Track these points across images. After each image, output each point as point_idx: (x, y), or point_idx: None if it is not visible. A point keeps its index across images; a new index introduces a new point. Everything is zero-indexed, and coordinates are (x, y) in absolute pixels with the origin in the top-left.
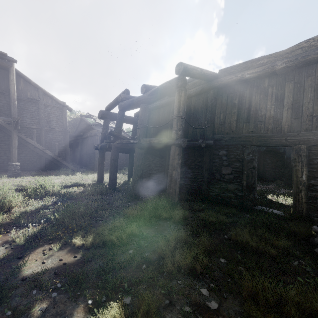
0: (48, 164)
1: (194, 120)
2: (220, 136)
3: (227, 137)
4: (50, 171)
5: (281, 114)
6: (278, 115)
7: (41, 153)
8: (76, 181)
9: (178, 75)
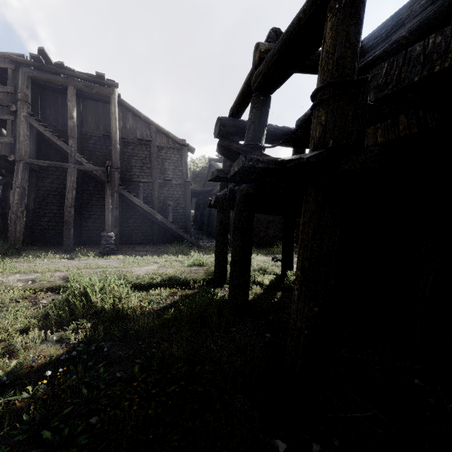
0: (162, 235)
1: None
2: None
3: None
4: (164, 245)
5: None
6: None
7: (153, 219)
8: (174, 272)
9: None
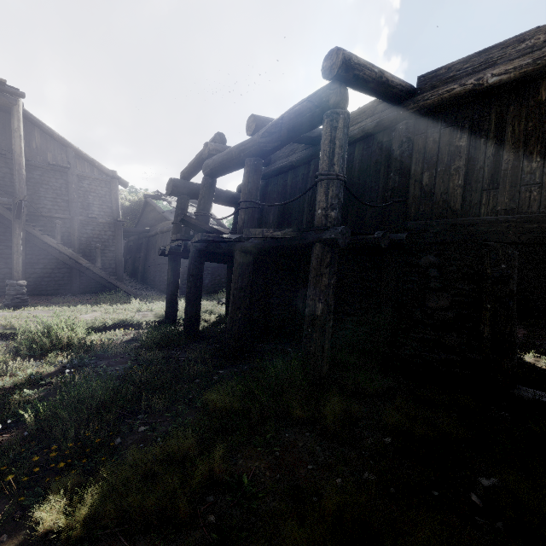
0: (85, 283)
1: (360, 191)
2: (422, 223)
3: (439, 225)
4: (88, 296)
5: None
6: None
7: (72, 263)
8: (124, 316)
9: (328, 79)
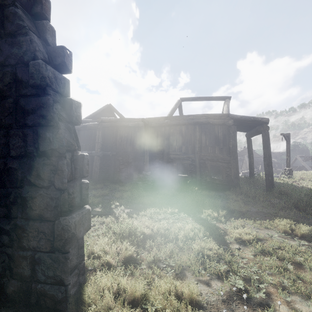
0: None
1: (107, 140)
2: (119, 150)
3: (122, 151)
4: None
5: (141, 144)
6: (140, 144)
7: None
8: None
9: (98, 123)
